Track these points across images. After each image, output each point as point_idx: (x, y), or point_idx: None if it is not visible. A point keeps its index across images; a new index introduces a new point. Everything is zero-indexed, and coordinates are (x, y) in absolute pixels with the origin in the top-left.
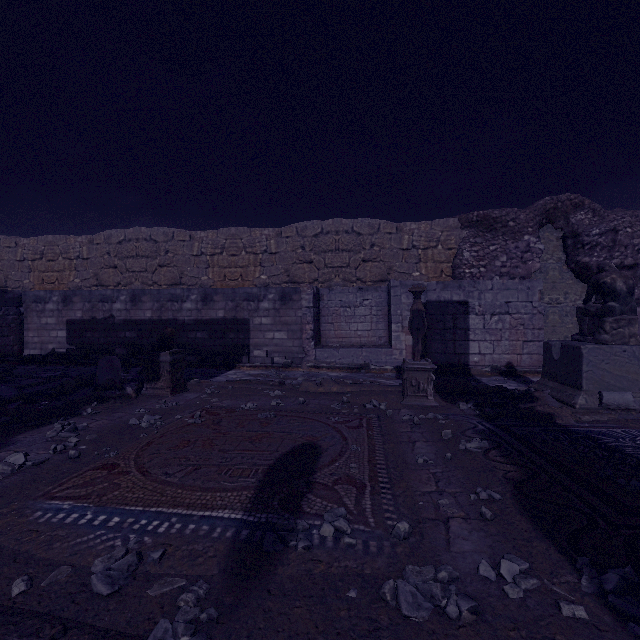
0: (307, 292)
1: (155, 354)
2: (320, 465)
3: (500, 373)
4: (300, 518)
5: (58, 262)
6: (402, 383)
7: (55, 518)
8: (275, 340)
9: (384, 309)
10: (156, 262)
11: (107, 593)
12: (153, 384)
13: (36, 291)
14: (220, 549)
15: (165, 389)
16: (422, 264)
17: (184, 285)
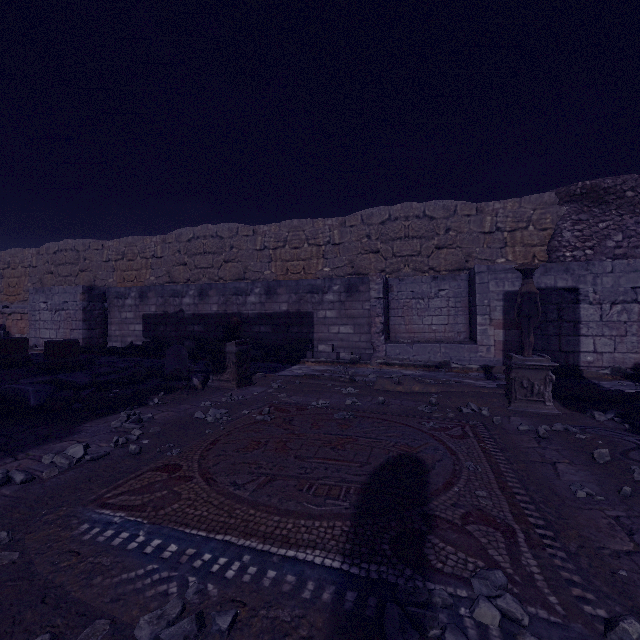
0: (376, 281)
1: (221, 344)
2: (432, 489)
3: (625, 377)
4: (431, 580)
5: (136, 261)
6: (506, 384)
7: (102, 536)
8: (340, 335)
9: (464, 300)
10: (222, 258)
11: None
12: (219, 376)
13: (117, 288)
14: (317, 625)
15: (231, 381)
16: (508, 249)
17: (248, 280)
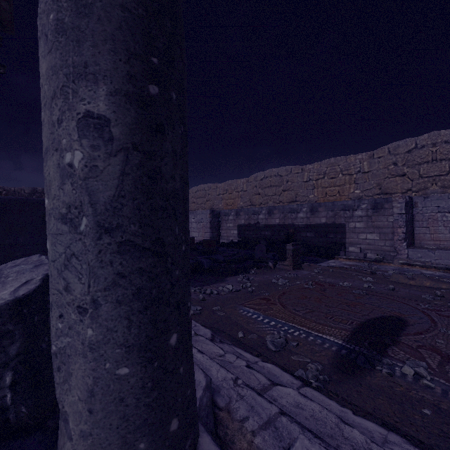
0: (398, 201)
1: (283, 244)
2: (405, 332)
3: None
4: (385, 357)
5: (233, 194)
6: None
7: (248, 314)
8: (367, 240)
9: None
10: (281, 189)
11: (274, 350)
12: (282, 262)
13: (225, 210)
14: (328, 353)
15: (289, 266)
16: None
17: (298, 202)
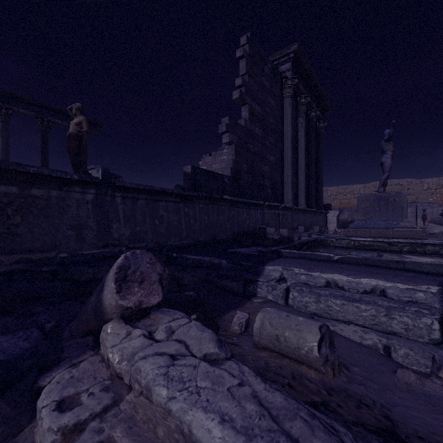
0: None
1: (349, 225)
2: None
3: None
4: None
5: None
6: None
7: None
8: None
9: (414, 214)
10: None
11: None
12: None
13: None
14: None
15: None
16: (434, 195)
17: None
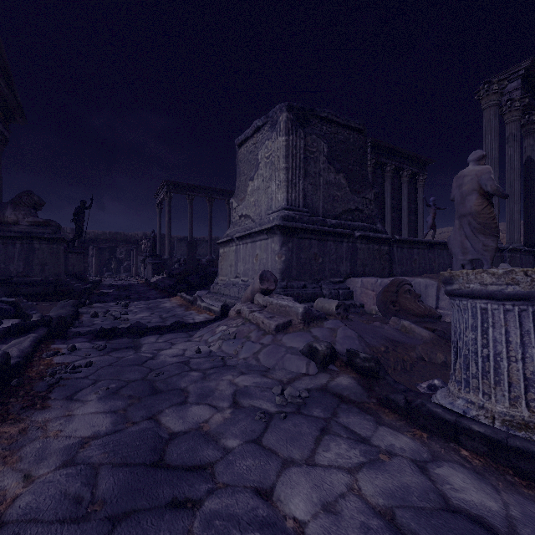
0: None
1: None
2: None
3: None
4: None
5: None
6: None
7: None
8: None
9: None
10: None
11: None
12: None
13: None
14: None
15: None
16: None
17: None
